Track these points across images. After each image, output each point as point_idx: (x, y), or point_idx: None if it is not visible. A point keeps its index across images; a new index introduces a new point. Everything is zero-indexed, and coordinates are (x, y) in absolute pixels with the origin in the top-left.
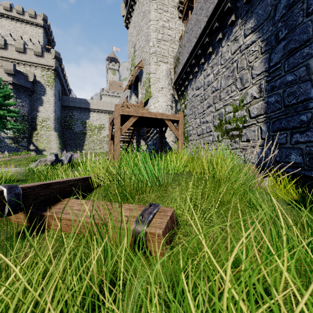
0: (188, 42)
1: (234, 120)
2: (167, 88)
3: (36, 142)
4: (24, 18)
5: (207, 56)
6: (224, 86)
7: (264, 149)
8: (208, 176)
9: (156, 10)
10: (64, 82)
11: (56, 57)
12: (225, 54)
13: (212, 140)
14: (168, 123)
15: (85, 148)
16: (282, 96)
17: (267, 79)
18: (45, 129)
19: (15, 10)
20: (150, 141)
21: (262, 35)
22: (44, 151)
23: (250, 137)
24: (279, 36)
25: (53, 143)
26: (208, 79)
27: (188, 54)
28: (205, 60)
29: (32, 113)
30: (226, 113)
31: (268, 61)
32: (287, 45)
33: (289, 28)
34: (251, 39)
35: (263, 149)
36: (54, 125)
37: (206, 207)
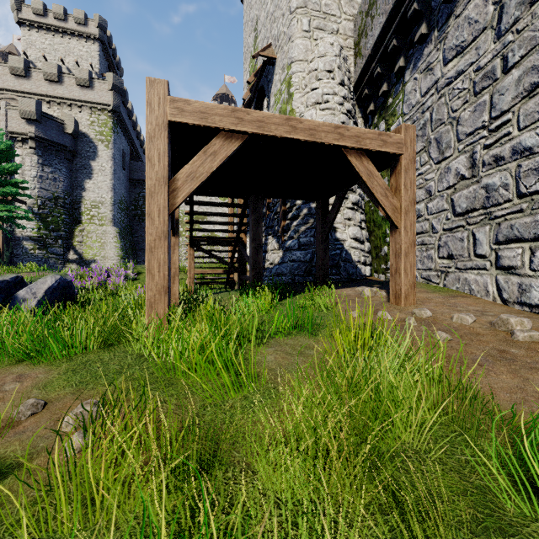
0: None
1: None
2: (336, 94)
3: (80, 246)
4: (67, 26)
5: None
6: None
7: None
8: None
9: None
10: (135, 138)
11: (116, 87)
12: None
13: None
14: (362, 167)
15: None
16: None
17: None
18: (97, 222)
19: (53, 13)
20: (292, 239)
21: None
22: (94, 263)
23: None
24: None
25: (109, 247)
26: None
27: None
28: None
29: (73, 192)
30: None
31: None
32: None
33: None
34: None
35: None
36: (112, 214)
37: None
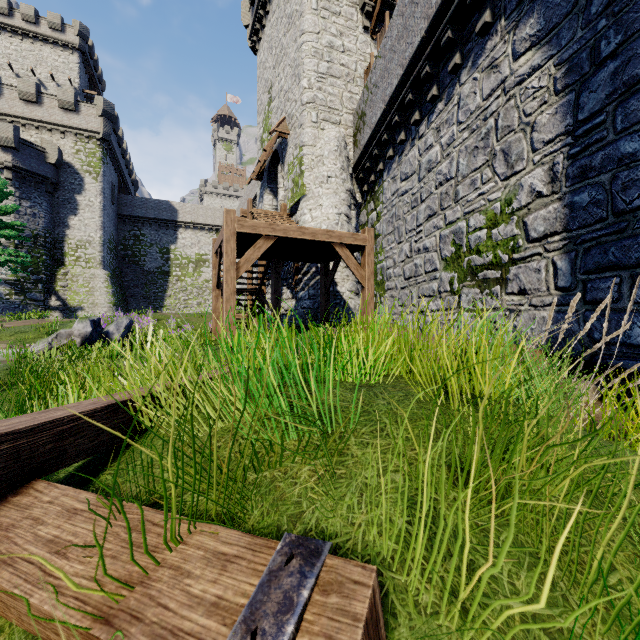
0: (383, 77)
1: (490, 245)
2: (338, 177)
3: (63, 291)
4: (38, 31)
5: (426, 106)
6: (466, 171)
7: (605, 323)
8: (482, 428)
9: (315, 11)
10: (124, 167)
11: (107, 113)
12: (468, 100)
13: (437, 289)
14: (343, 253)
15: (168, 304)
16: (609, 189)
17: (570, 153)
18: (83, 264)
19: (20, 14)
20: (303, 291)
21: (557, 52)
22: (81, 310)
23: (527, 285)
24: (601, 50)
25: (98, 293)
26: (429, 156)
27: (385, 103)
28: (421, 115)
29: (54, 230)
30: (470, 231)
31: (572, 111)
32: (621, 69)
33: (628, 30)
34: (530, 62)
35: (604, 324)
36: (102, 256)
37: (471, 522)
